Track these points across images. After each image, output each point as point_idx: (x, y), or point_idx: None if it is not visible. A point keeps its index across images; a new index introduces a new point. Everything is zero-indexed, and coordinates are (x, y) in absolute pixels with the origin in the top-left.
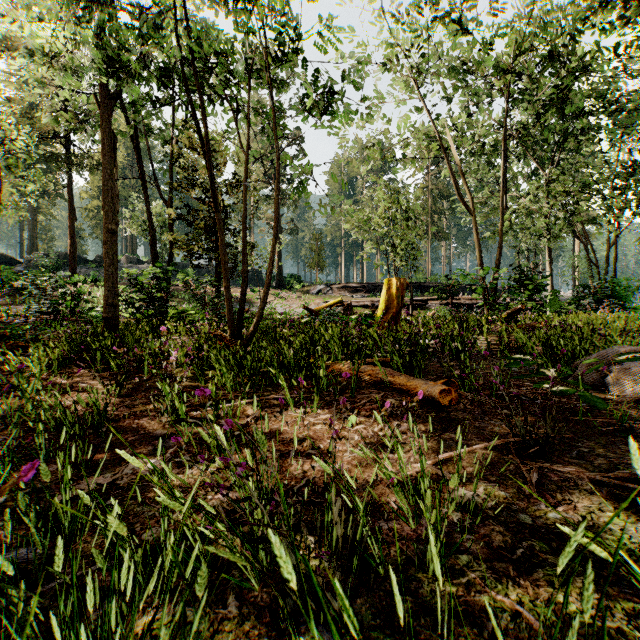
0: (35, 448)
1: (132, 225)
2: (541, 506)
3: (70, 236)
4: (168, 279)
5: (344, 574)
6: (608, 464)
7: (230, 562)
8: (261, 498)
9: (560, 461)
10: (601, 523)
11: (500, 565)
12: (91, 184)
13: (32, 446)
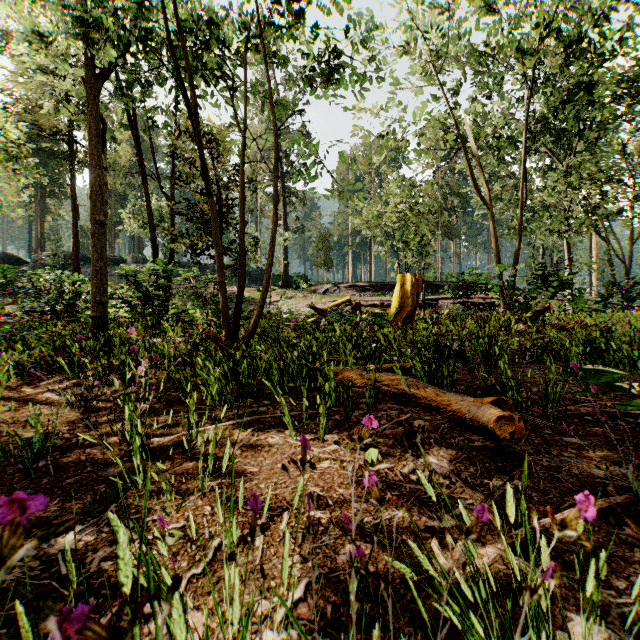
0: None
1: (136, 223)
2: None
3: (73, 235)
4: (166, 276)
5: None
6: None
7: None
8: None
9: None
10: None
11: None
12: None
13: None
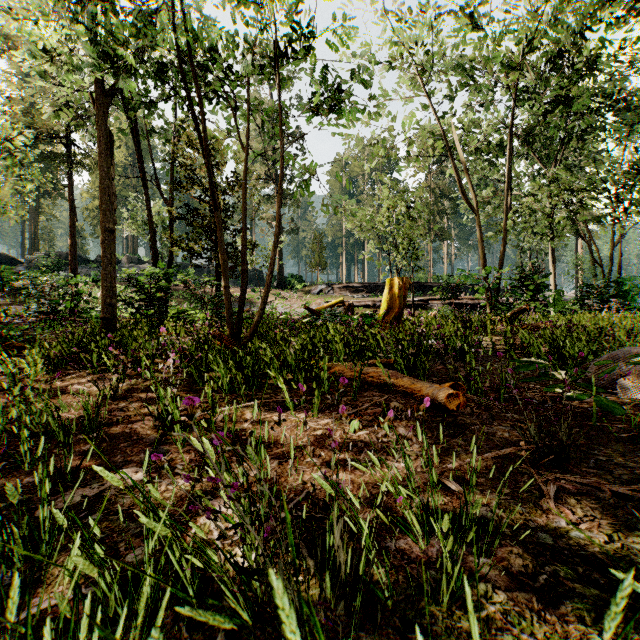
0: (21, 455)
1: (133, 225)
2: (561, 523)
3: (71, 236)
4: (168, 279)
5: (348, 605)
6: (629, 475)
7: (221, 590)
8: (255, 519)
9: (577, 471)
10: (629, 544)
11: (522, 595)
12: (92, 184)
13: (19, 453)
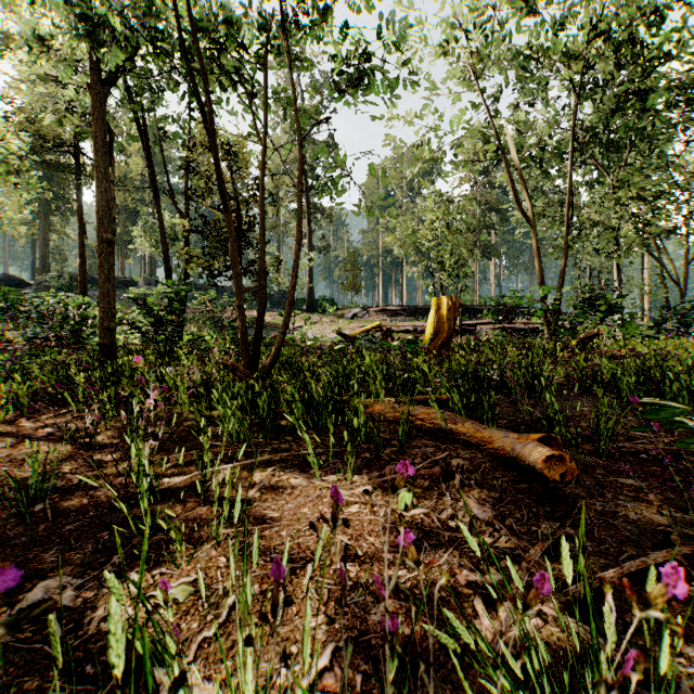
0: None
1: (148, 242)
2: None
3: (80, 254)
4: (181, 300)
5: None
6: None
7: None
8: None
9: None
10: None
11: None
12: None
13: None
